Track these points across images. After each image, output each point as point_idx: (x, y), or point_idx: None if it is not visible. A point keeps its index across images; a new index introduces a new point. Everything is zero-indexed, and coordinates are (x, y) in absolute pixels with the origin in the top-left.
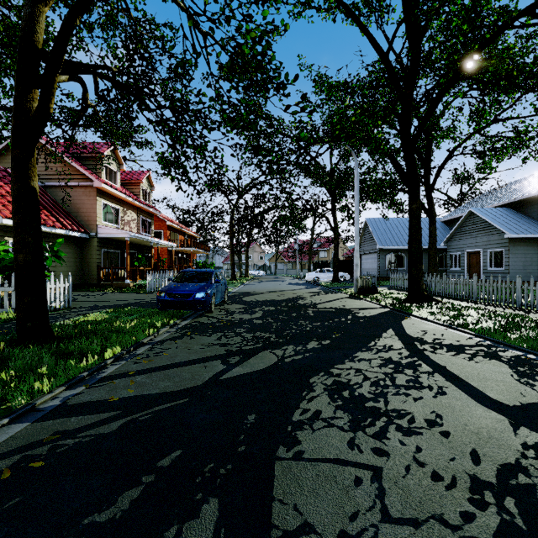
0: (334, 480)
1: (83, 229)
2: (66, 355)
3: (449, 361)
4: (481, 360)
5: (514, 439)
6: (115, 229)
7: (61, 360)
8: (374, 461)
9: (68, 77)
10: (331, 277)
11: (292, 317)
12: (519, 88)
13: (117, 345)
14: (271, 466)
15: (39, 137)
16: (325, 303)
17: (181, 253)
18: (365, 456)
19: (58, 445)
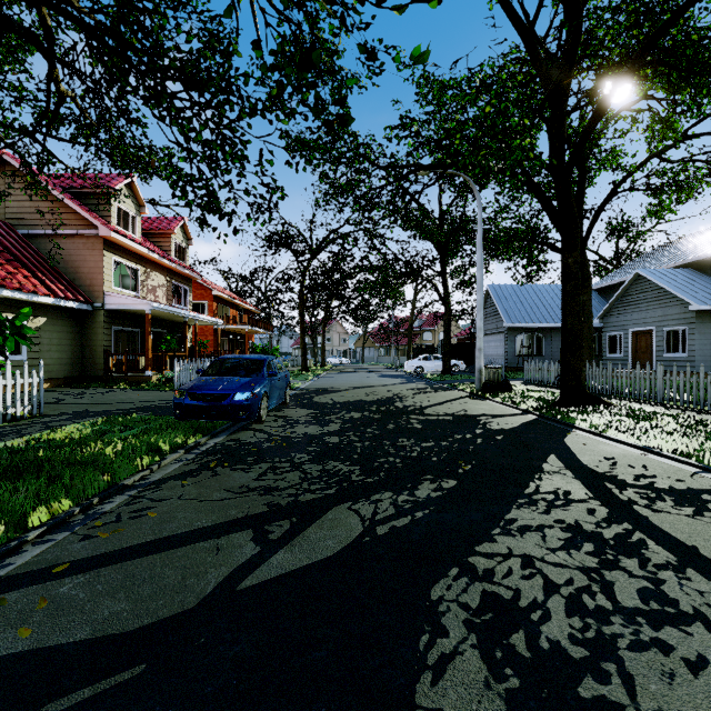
0: None
1: (83, 297)
2: None
3: (695, 533)
4: None
5: None
6: (130, 297)
7: None
8: None
9: None
10: (440, 367)
11: (388, 431)
12: None
13: (62, 496)
14: None
15: None
16: (437, 407)
17: (233, 334)
18: None
19: None
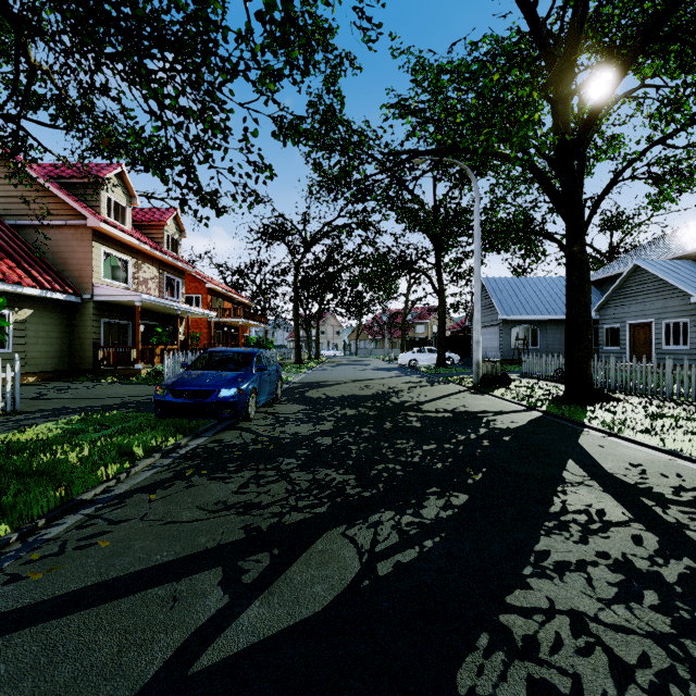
0: None
1: (72, 288)
2: None
3: None
4: None
5: None
6: (120, 289)
7: None
8: None
9: None
10: (434, 360)
11: (385, 430)
12: None
13: None
14: None
15: None
16: (435, 402)
17: (227, 326)
18: None
19: None
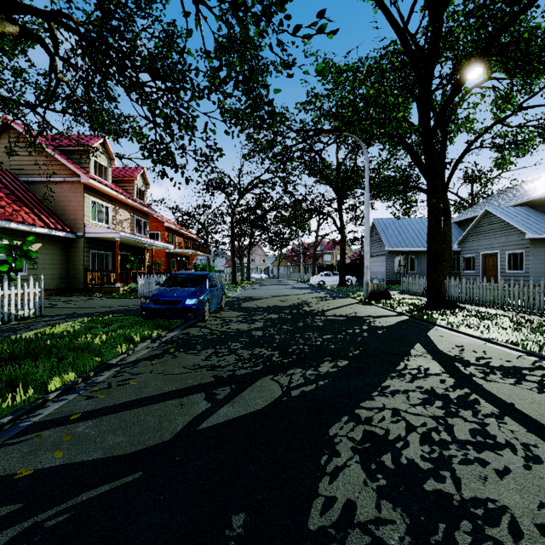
0: None
1: (69, 228)
2: None
3: (514, 395)
4: None
5: None
6: (104, 228)
7: None
8: None
9: (18, 30)
10: (337, 281)
11: (298, 327)
12: None
13: (69, 370)
14: None
15: None
16: (334, 310)
17: (179, 256)
18: None
19: None
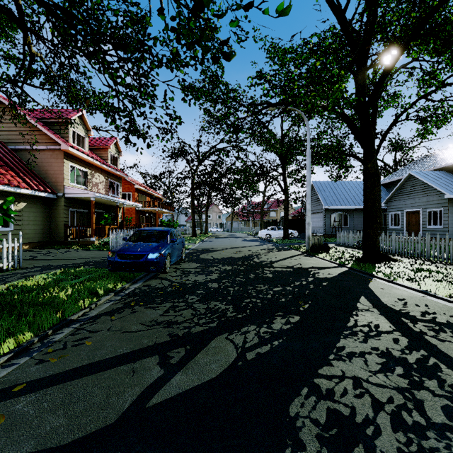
0: None
1: (51, 189)
2: None
3: None
4: None
5: None
6: (81, 189)
7: None
8: None
9: None
10: (281, 234)
11: (250, 279)
12: None
13: (25, 330)
14: None
15: None
16: (281, 262)
17: (148, 213)
18: None
19: None
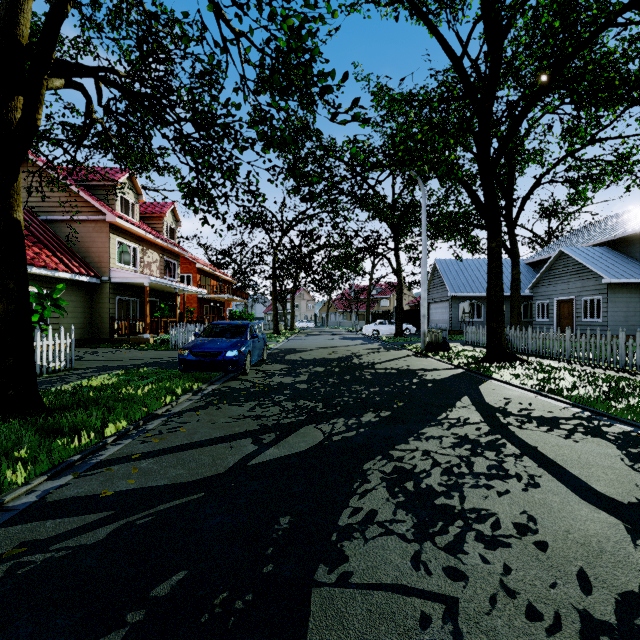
0: (391, 619)
1: (93, 272)
2: (56, 431)
3: (540, 440)
4: (581, 438)
5: (634, 553)
6: (132, 272)
7: (47, 439)
8: (447, 587)
9: (64, 83)
10: (393, 330)
11: (345, 380)
12: (621, 101)
13: (122, 418)
14: (307, 596)
15: (24, 156)
16: (386, 363)
17: (213, 301)
18: (434, 581)
19: (21, 564)
